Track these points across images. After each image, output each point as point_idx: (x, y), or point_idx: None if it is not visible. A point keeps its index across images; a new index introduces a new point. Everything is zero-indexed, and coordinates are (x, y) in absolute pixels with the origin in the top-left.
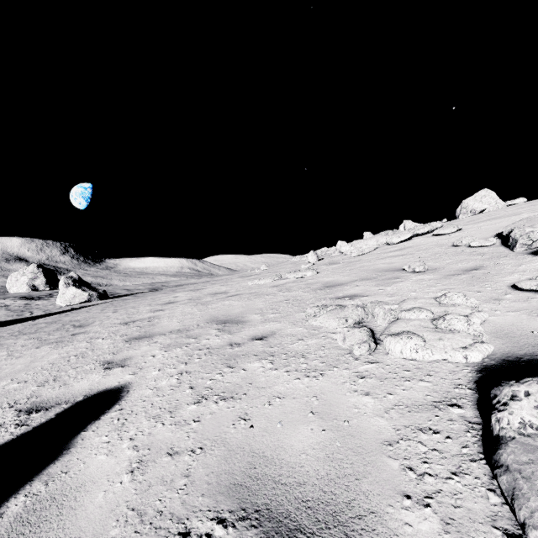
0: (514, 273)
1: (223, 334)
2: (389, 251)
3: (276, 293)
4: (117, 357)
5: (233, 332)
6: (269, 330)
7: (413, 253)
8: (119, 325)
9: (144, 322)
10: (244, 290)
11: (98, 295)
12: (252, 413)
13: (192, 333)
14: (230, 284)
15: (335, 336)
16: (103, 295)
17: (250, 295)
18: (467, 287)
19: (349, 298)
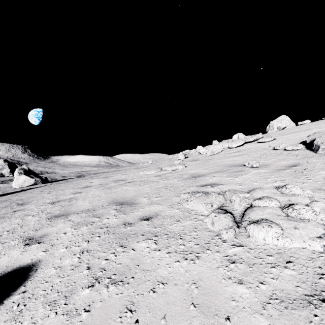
0: (324, 169)
1: (119, 214)
2: (231, 152)
3: (159, 181)
4: (37, 233)
5: (127, 212)
6: (153, 212)
7: (247, 154)
8: (48, 204)
9: (65, 202)
10: (137, 178)
11: (41, 180)
12: (138, 302)
13: (97, 212)
14: (128, 173)
15: (205, 220)
16: (45, 180)
17: (140, 182)
18: (294, 179)
19: (210, 185)
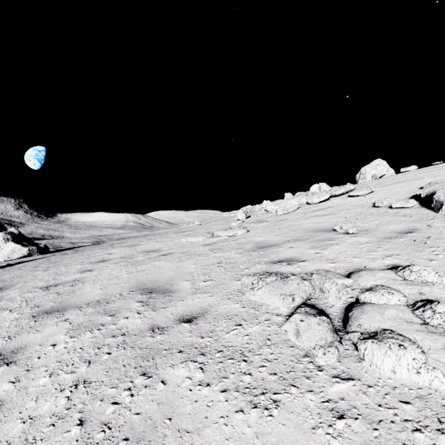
0: None
1: (145, 311)
2: (312, 211)
3: (209, 254)
4: (9, 345)
5: (158, 307)
6: (200, 307)
7: (336, 213)
8: (39, 290)
9: (65, 287)
10: (176, 248)
11: (38, 250)
12: None
13: (112, 306)
14: (165, 240)
15: (285, 327)
16: (44, 249)
17: (182, 255)
18: (414, 253)
19: (285, 262)
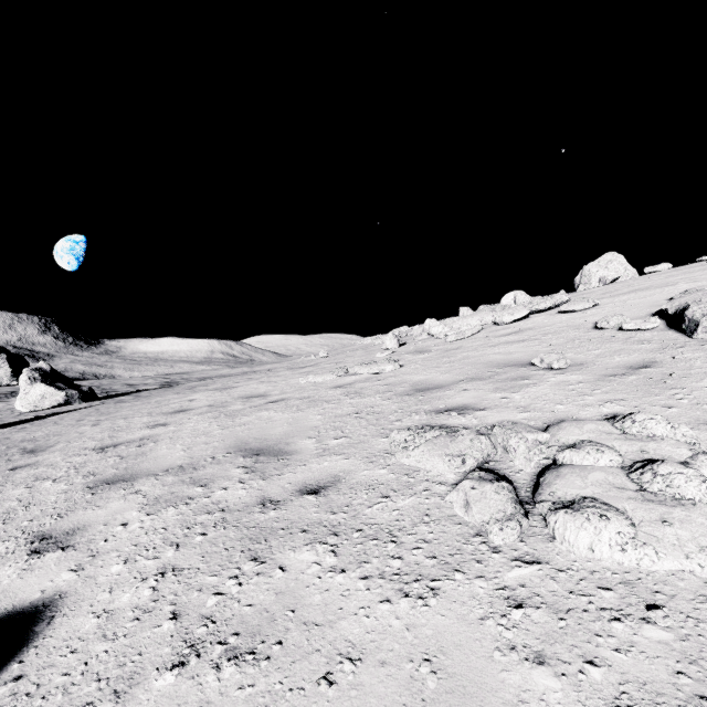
0: None
1: (251, 480)
2: (501, 335)
3: (341, 400)
4: (61, 525)
5: (269, 475)
6: (330, 473)
7: (537, 338)
8: (91, 453)
9: (130, 447)
10: (292, 392)
11: (81, 395)
12: None
13: (202, 474)
14: (274, 381)
15: (449, 497)
16: (89, 395)
17: (300, 401)
18: (646, 397)
19: (456, 411)
